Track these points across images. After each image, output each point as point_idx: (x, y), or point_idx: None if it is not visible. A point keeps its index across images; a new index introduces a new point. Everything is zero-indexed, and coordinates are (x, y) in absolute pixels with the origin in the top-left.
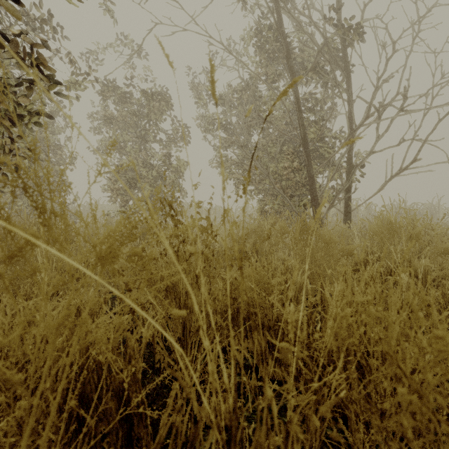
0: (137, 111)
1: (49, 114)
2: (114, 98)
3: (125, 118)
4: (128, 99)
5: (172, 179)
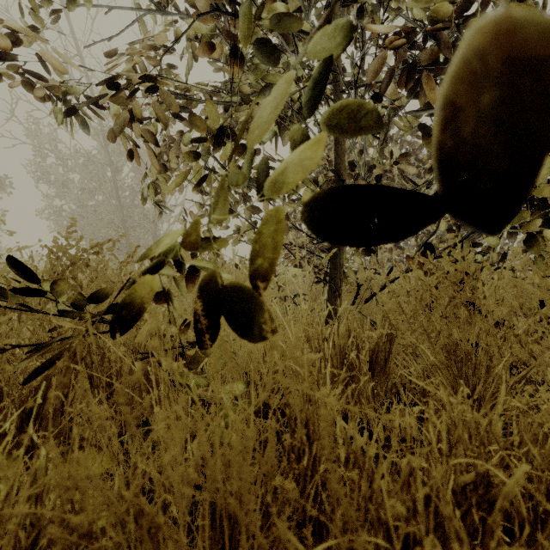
0: None
1: None
2: None
3: None
4: None
5: None
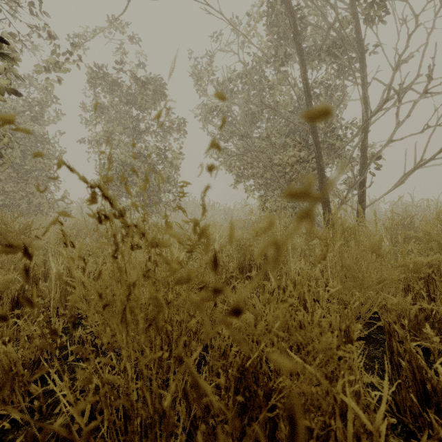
0: (130, 101)
1: (16, 92)
2: (104, 86)
3: (116, 107)
4: (119, 86)
5: (167, 173)
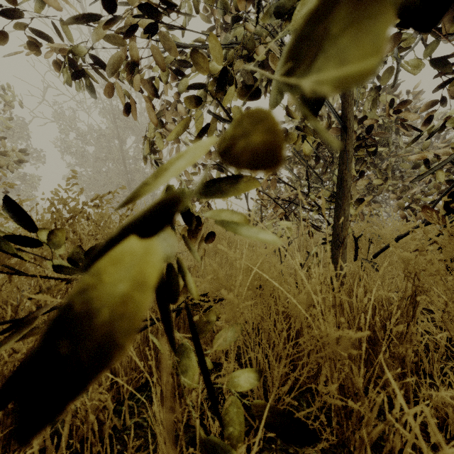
0: None
1: None
2: None
3: None
4: None
5: (29, 193)
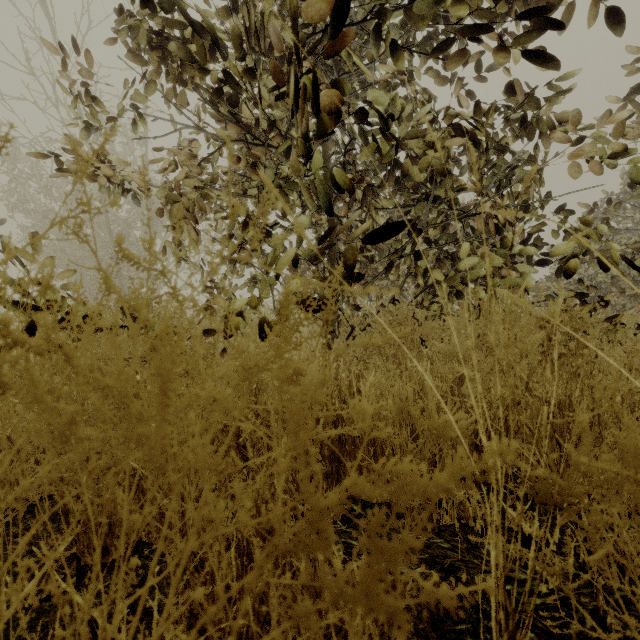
0: None
1: None
2: None
3: None
4: None
5: None
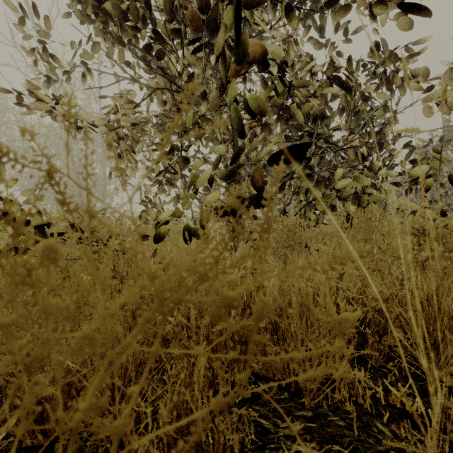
0: None
1: None
2: None
3: None
4: None
5: None
